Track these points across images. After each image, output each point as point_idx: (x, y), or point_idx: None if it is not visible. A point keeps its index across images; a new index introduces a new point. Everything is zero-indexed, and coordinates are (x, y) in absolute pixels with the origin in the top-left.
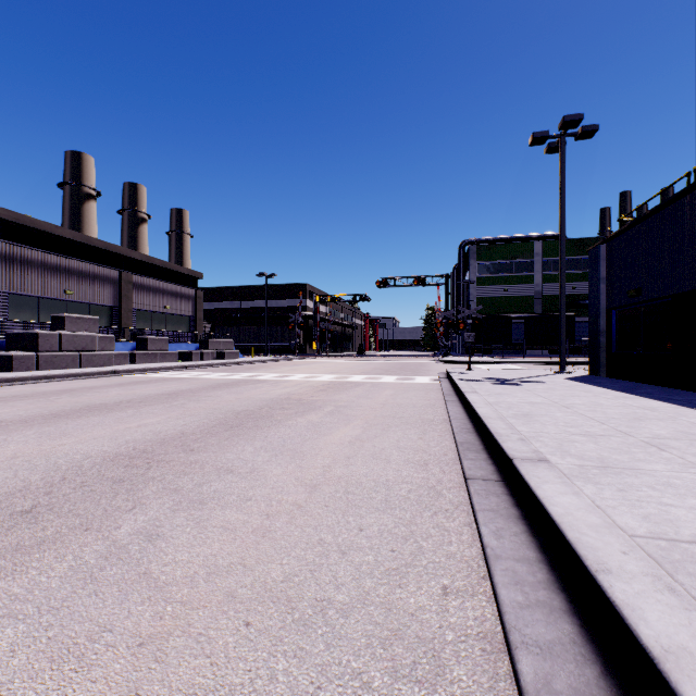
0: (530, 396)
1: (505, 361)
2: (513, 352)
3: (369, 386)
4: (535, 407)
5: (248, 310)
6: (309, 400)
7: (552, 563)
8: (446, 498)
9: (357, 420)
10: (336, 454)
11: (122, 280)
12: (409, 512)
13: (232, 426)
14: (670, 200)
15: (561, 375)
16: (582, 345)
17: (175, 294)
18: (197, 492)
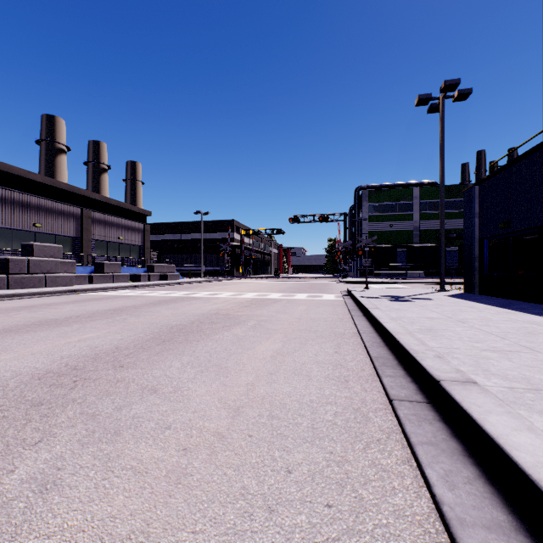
0: (425, 311)
1: (392, 281)
2: (397, 275)
3: (285, 302)
4: (434, 322)
5: (187, 241)
6: (235, 315)
7: (534, 534)
8: (375, 424)
9: (277, 334)
10: (259, 369)
11: (83, 215)
12: (339, 444)
13: (164, 341)
14: (538, 146)
15: (442, 293)
16: (451, 269)
17: (127, 227)
18: (114, 417)
